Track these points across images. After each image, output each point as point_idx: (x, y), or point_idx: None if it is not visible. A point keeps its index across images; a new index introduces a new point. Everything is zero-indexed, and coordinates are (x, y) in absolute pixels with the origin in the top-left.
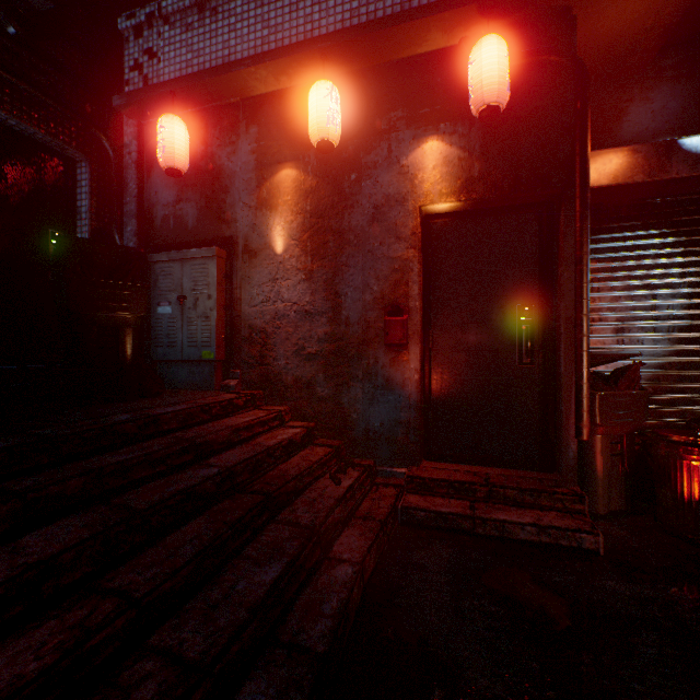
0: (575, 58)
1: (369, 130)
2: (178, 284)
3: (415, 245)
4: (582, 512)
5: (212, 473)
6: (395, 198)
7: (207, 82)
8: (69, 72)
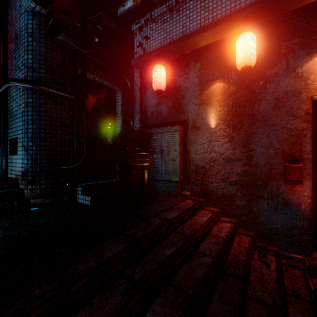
0: None
1: (272, 55)
2: (159, 144)
3: (307, 120)
4: None
5: (209, 262)
6: (291, 92)
7: (176, 46)
8: (114, 53)
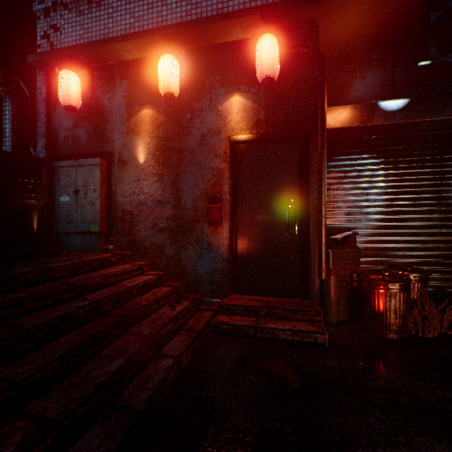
0: (318, 51)
1: (198, 87)
2: (74, 182)
3: (226, 160)
4: (320, 321)
5: (85, 304)
6: (214, 130)
7: (92, 50)
8: None
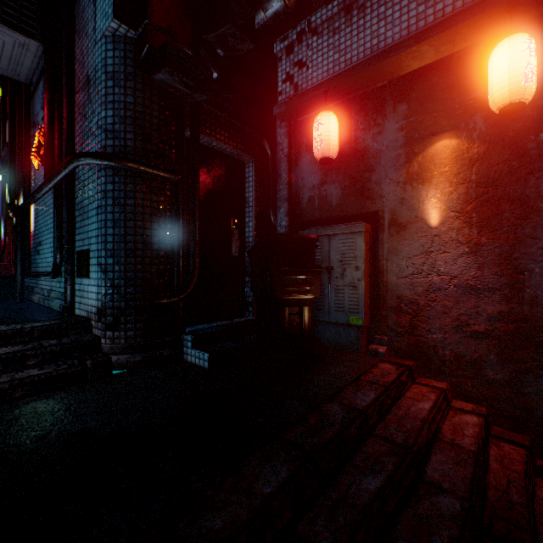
0: None
1: None
2: (325, 256)
3: None
4: None
5: (457, 510)
6: None
7: (360, 74)
8: (243, 97)
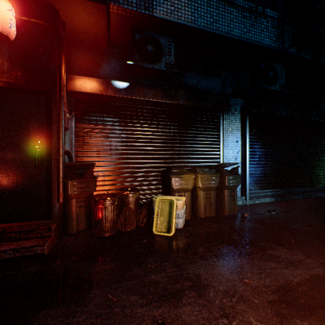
0: (56, 29)
1: None
2: None
3: None
4: (50, 236)
5: None
6: None
7: None
8: None
